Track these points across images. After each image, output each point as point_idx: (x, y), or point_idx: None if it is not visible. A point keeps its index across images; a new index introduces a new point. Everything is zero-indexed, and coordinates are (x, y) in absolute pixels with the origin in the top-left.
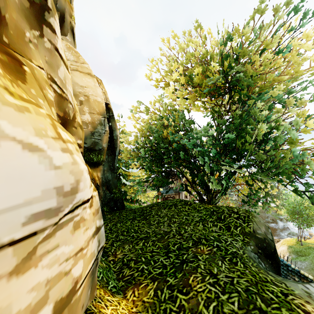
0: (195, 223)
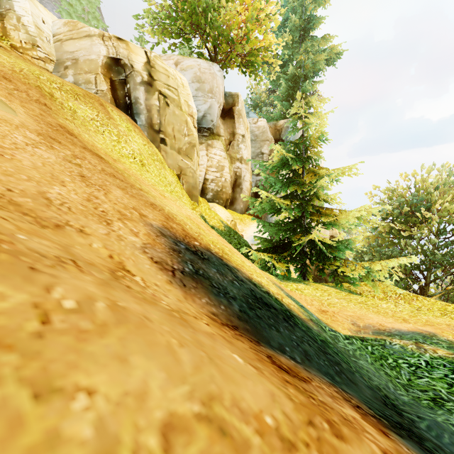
0: None
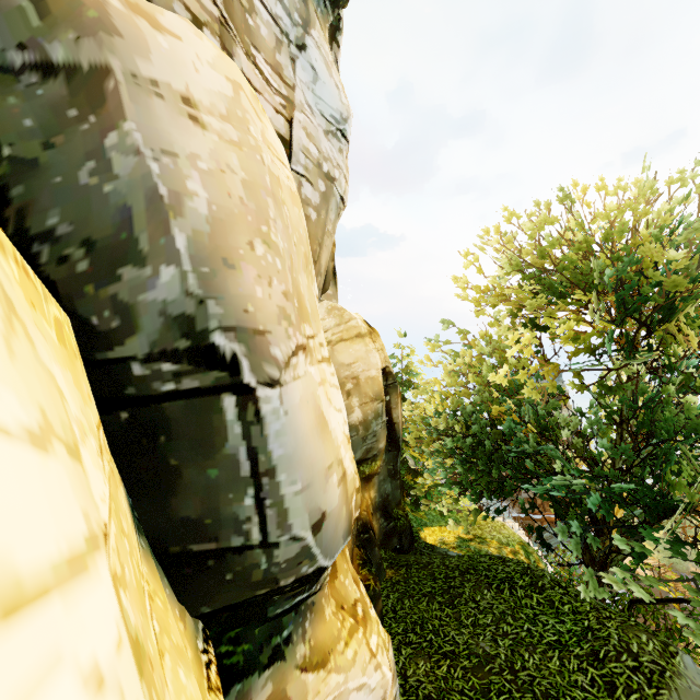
0: (545, 649)
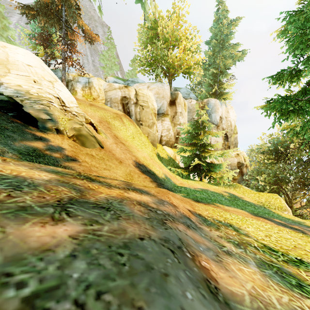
0: None
